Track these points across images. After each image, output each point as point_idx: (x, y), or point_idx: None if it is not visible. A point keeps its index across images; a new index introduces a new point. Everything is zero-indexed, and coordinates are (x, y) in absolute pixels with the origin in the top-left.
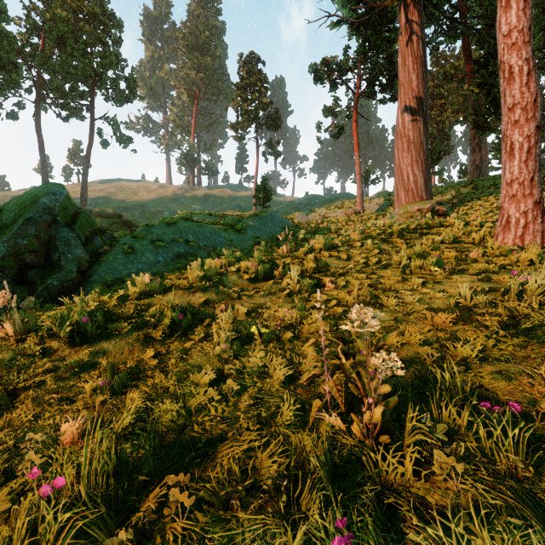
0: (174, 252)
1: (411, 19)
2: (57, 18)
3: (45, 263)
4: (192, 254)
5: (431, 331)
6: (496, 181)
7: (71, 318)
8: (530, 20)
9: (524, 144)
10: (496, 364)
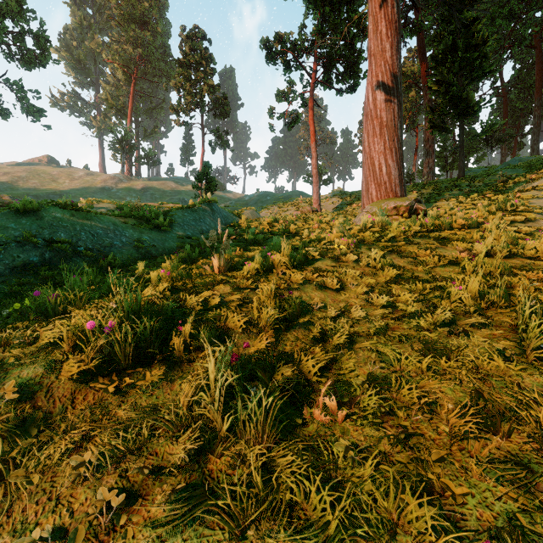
0: (15, 262)
1: None
2: None
3: None
4: (56, 265)
5: None
6: (457, 183)
7: None
8: None
9: None
10: None
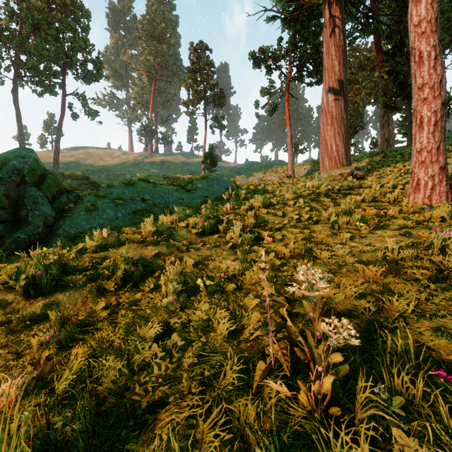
0: (132, 209)
1: (334, 14)
2: (32, 7)
3: (14, 219)
4: (147, 210)
5: (364, 284)
6: (402, 151)
7: (27, 271)
8: (437, 12)
9: (431, 118)
10: (431, 318)
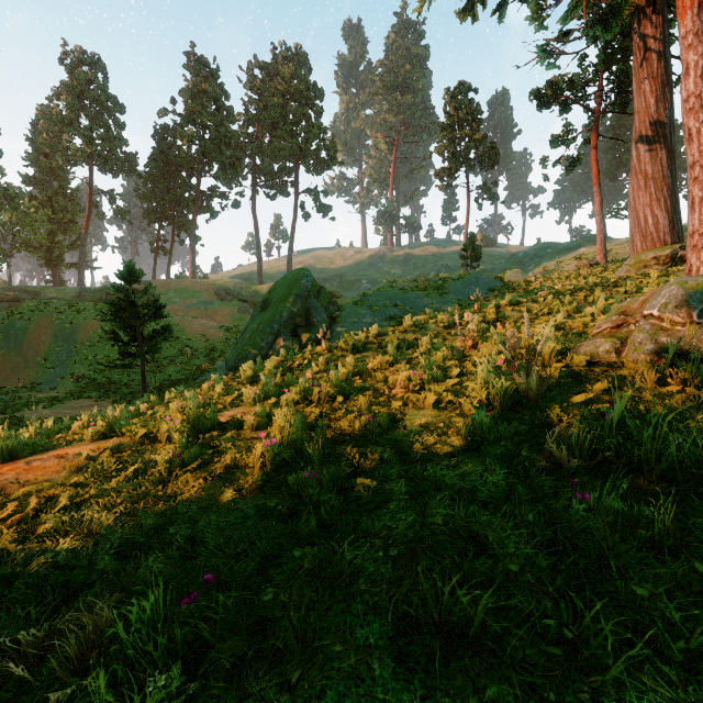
0: (387, 315)
1: (647, 34)
2: (270, 106)
3: (306, 324)
4: (400, 316)
5: None
6: None
7: (349, 342)
8: None
9: (702, 198)
10: None
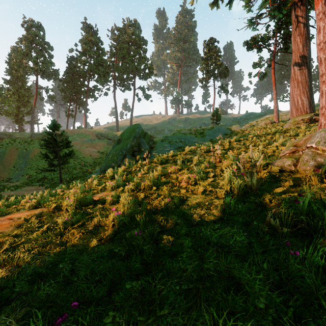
0: (177, 146)
1: (298, 15)
2: (122, 48)
3: (138, 150)
4: (183, 146)
5: None
6: None
7: (159, 159)
8: None
9: None
10: None
